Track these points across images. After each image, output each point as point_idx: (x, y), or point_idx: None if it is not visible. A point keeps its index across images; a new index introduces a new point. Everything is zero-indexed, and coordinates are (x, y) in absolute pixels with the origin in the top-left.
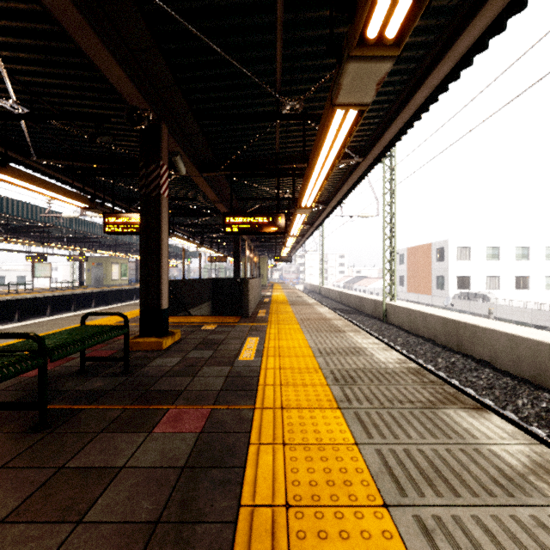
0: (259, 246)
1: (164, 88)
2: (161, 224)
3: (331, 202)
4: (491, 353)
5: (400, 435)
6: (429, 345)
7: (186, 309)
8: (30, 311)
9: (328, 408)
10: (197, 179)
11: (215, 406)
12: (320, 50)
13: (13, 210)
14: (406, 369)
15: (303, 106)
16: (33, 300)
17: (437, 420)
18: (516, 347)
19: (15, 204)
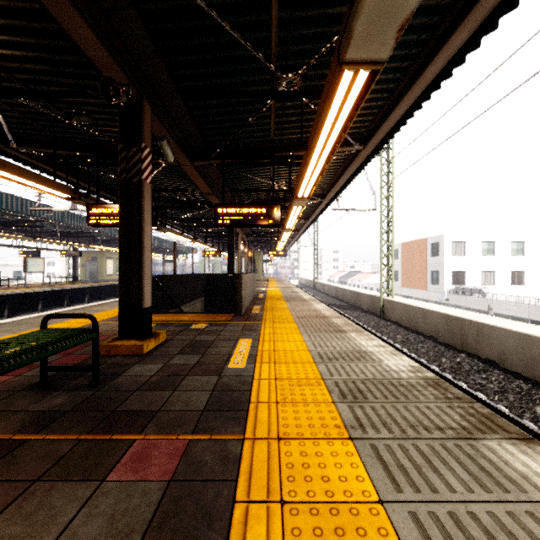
0: (253, 241)
1: (145, 60)
2: (142, 213)
3: (327, 195)
4: (500, 353)
5: (438, 485)
6: (430, 343)
7: (177, 306)
8: (21, 307)
9: (337, 439)
10: (187, 168)
11: (194, 436)
12: (322, 14)
13: (2, 203)
14: (423, 380)
15: (301, 85)
16: (23, 295)
17: (481, 459)
18: (529, 347)
19: (3, 197)
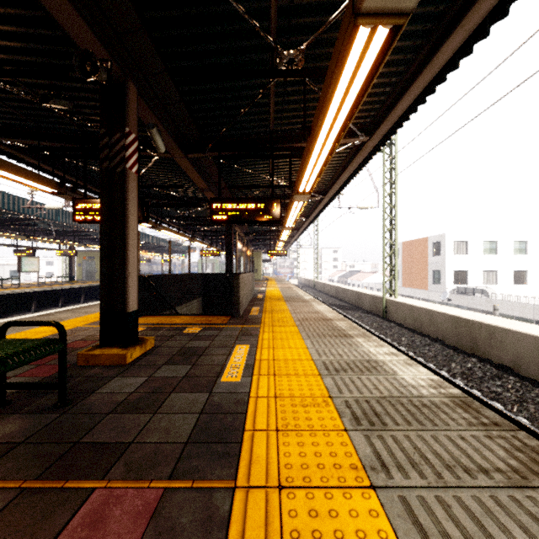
0: (253, 240)
1: (129, 33)
2: (126, 206)
3: (329, 191)
4: (515, 358)
5: None
6: (438, 346)
7: (172, 307)
8: (14, 307)
9: (356, 487)
10: (181, 161)
11: (171, 483)
12: None
13: None
14: (449, 399)
15: (303, 66)
16: (16, 295)
17: None
18: None
19: None
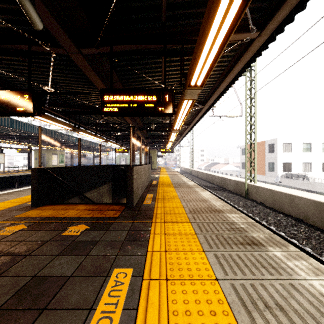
0: (151, 142)
1: None
2: None
3: (208, 101)
4: None
5: None
6: (304, 226)
7: (80, 193)
8: None
9: None
10: (76, 57)
11: None
12: None
13: None
14: None
15: None
16: None
17: None
18: None
19: None
